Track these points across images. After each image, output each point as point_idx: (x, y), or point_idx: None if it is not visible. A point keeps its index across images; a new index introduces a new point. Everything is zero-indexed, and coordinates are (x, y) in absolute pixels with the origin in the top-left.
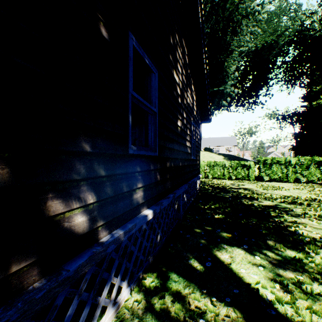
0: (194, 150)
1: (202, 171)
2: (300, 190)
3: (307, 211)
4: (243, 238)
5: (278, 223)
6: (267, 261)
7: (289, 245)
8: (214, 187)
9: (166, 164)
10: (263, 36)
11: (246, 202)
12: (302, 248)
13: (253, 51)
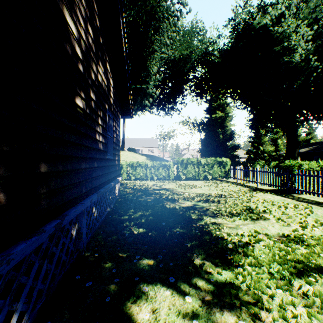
0: (112, 148)
1: (124, 172)
2: (209, 187)
3: (219, 208)
4: (168, 262)
5: (201, 229)
6: (200, 300)
7: (217, 261)
8: (136, 190)
9: (40, 166)
10: (180, 49)
11: (169, 205)
12: (230, 263)
13: (172, 60)
